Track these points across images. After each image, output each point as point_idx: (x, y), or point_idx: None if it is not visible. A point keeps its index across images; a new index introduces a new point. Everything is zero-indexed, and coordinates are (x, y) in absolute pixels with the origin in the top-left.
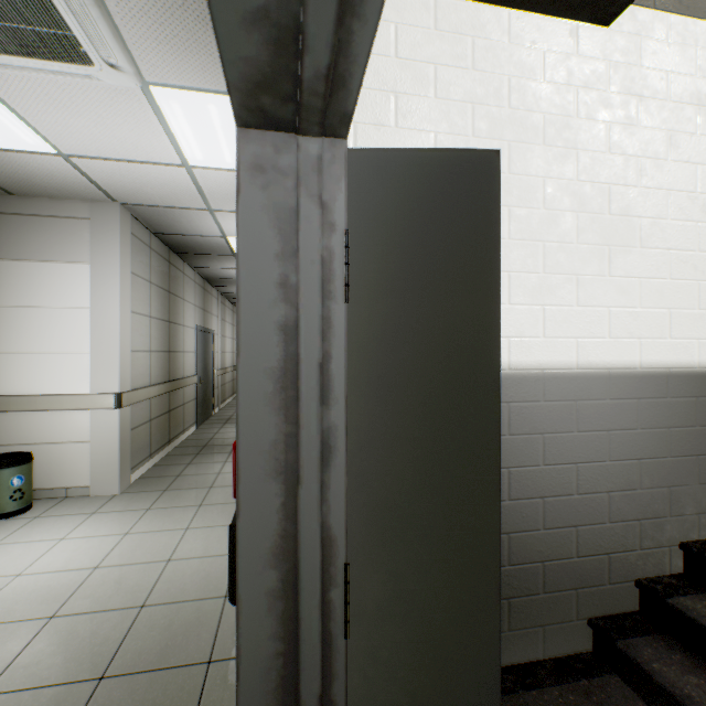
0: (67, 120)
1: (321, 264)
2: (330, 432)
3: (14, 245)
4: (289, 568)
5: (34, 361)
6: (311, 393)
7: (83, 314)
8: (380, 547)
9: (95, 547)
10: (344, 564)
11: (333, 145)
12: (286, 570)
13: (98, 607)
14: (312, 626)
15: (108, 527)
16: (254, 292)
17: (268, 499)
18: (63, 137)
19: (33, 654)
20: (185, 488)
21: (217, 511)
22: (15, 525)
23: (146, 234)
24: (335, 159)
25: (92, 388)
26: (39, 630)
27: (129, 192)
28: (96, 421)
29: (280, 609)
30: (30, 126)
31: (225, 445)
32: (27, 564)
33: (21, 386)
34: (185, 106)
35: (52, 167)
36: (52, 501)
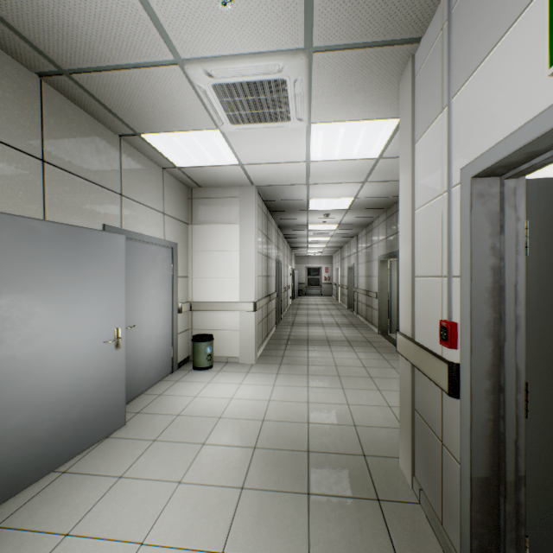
0: (255, 147)
1: (515, 238)
2: (516, 318)
3: (201, 216)
4: (495, 381)
5: (211, 282)
6: (510, 299)
7: (235, 254)
8: (543, 377)
9: (261, 390)
10: (524, 382)
11: (518, 179)
12: (493, 381)
13: (284, 419)
14: (511, 408)
15: (261, 381)
16: (478, 252)
17: (485, 347)
18: (247, 156)
19: (266, 435)
20: (292, 364)
21: (321, 379)
22: (212, 374)
23: (260, 202)
24: (519, 186)
25: (240, 299)
26: (261, 425)
27: (264, 179)
28: (242, 318)
29: (491, 399)
30: (233, 153)
31: (301, 339)
32: (232, 393)
33: (204, 296)
34: (326, 131)
35: (231, 171)
36: (221, 363)
